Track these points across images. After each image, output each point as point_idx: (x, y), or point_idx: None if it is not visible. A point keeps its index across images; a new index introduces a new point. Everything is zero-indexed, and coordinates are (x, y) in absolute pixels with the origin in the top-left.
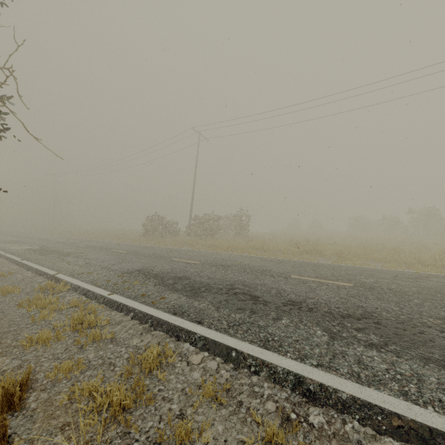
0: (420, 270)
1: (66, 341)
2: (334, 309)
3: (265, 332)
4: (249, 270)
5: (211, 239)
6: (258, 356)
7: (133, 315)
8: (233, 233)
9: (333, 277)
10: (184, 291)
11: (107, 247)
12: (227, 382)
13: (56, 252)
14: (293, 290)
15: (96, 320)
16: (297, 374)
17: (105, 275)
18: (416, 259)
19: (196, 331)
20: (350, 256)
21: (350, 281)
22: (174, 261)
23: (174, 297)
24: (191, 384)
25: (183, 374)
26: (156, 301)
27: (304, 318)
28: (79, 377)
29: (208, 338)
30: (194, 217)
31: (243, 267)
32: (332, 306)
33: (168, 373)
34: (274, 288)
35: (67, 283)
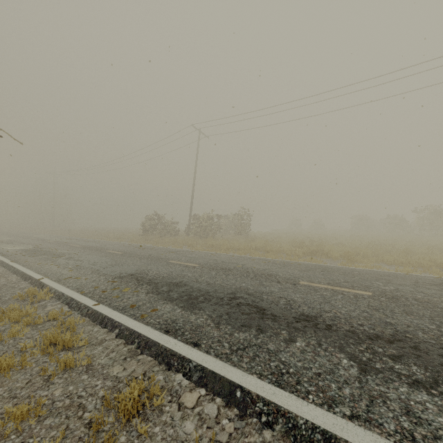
0: (439, 275)
1: (31, 369)
2: (358, 327)
3: (277, 361)
4: (253, 275)
5: (211, 239)
6: (270, 399)
7: (118, 332)
8: (234, 233)
9: (347, 284)
10: (180, 301)
11: (102, 248)
12: (230, 440)
13: (49, 252)
14: (304, 300)
15: (73, 339)
16: (327, 431)
17: (94, 280)
18: (431, 261)
19: (191, 357)
20: (358, 257)
21: (368, 288)
22: (171, 263)
23: (168, 309)
24: (182, 442)
25: (171, 425)
26: (146, 314)
27: (322, 339)
28: (34, 430)
29: (206, 368)
30: (194, 216)
31: (245, 271)
32: (353, 323)
33: (152, 423)
34: (282, 297)
35: (51, 289)
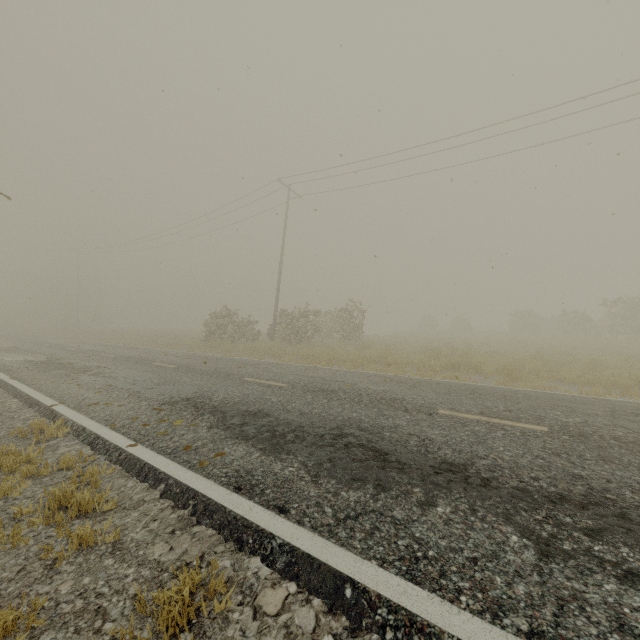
0: None
1: (27, 549)
2: (530, 483)
3: (409, 537)
4: (368, 400)
5: (306, 346)
6: (399, 602)
7: (164, 489)
8: (340, 337)
9: (509, 414)
10: (258, 440)
11: (147, 359)
12: None
13: (68, 366)
14: (446, 439)
15: (94, 500)
16: None
17: (131, 408)
18: (631, 379)
19: (274, 531)
20: (523, 373)
21: (541, 421)
22: (247, 382)
23: (240, 453)
24: None
25: None
26: (207, 461)
27: (477, 502)
28: None
29: (298, 549)
30: (281, 312)
31: (356, 393)
32: (524, 476)
33: None
34: (413, 434)
35: (67, 422)
